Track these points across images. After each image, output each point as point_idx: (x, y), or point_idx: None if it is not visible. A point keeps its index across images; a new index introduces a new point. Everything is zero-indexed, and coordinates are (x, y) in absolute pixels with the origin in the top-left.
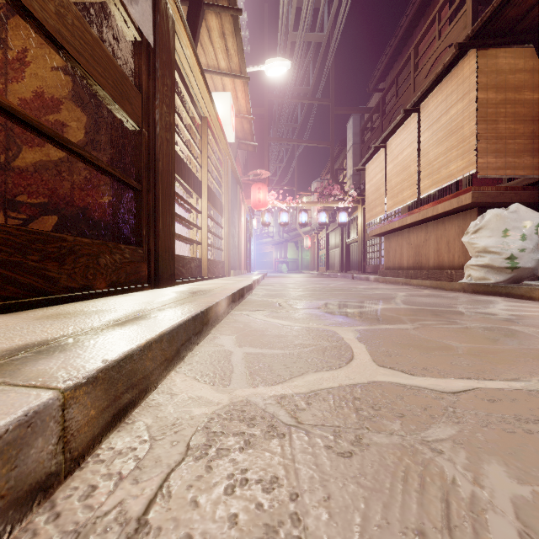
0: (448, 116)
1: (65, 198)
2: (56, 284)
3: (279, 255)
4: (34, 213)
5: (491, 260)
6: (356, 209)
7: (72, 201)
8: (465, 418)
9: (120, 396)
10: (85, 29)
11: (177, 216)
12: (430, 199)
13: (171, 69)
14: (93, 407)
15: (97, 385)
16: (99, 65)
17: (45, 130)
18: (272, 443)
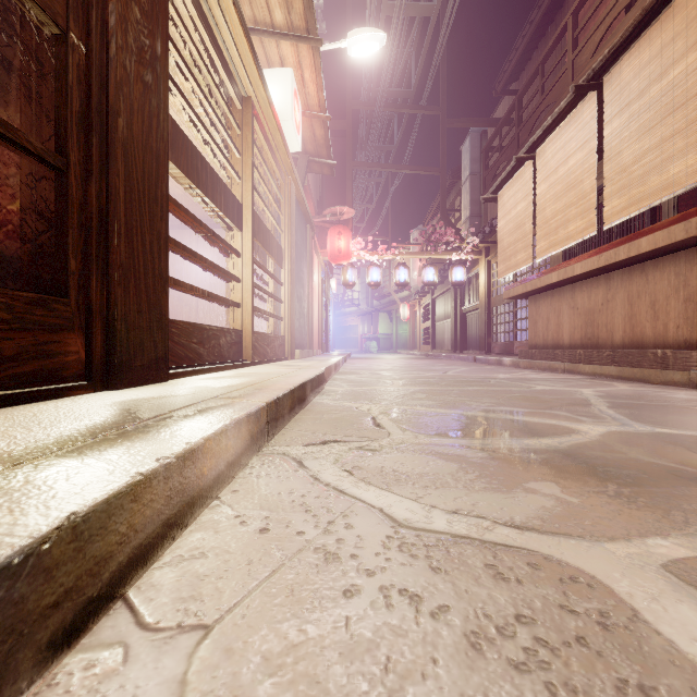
0: (665, 82)
1: None
2: None
3: (366, 329)
4: None
5: None
6: (477, 263)
7: None
8: None
9: None
10: None
11: (187, 253)
12: (603, 239)
13: None
14: None
15: None
16: None
17: None
18: None
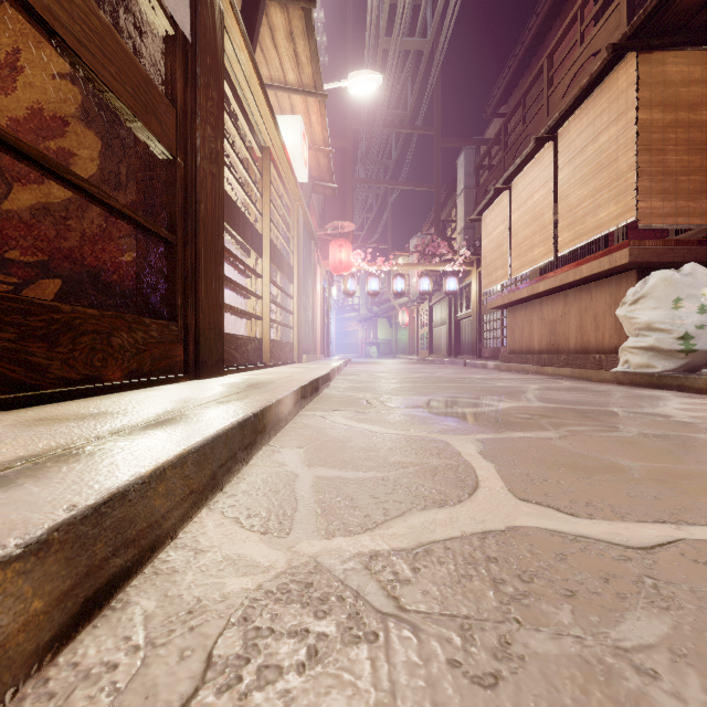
0: (596, 145)
1: (71, 255)
2: (43, 374)
3: (366, 335)
4: (28, 275)
5: (657, 341)
6: (469, 273)
7: (82, 259)
8: (677, 600)
9: (101, 564)
10: (90, 9)
11: (227, 281)
12: (570, 259)
13: (218, 77)
14: (40, 594)
15: (48, 554)
16: (112, 63)
17: (27, 151)
18: (355, 653)
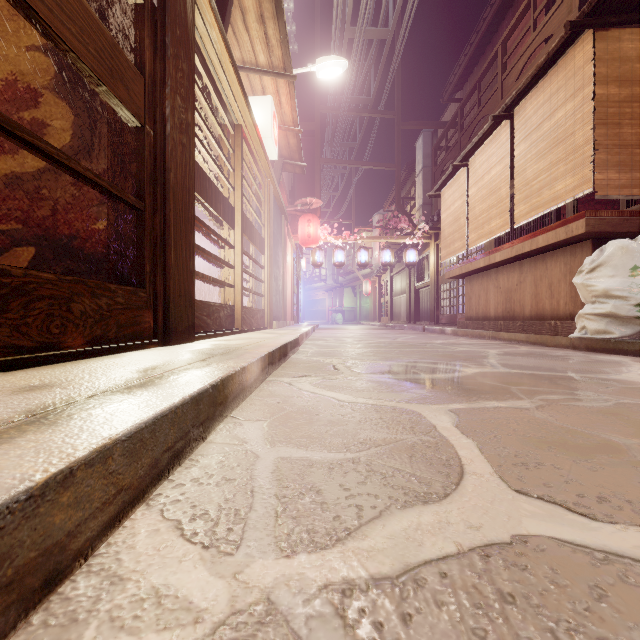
0: (553, 121)
1: (44, 223)
2: None
3: (333, 303)
4: (3, 243)
5: (615, 307)
6: (427, 246)
7: (55, 227)
8: None
9: None
10: None
11: (200, 250)
12: (523, 231)
13: (188, 50)
14: None
15: None
16: (73, 21)
17: None
18: None
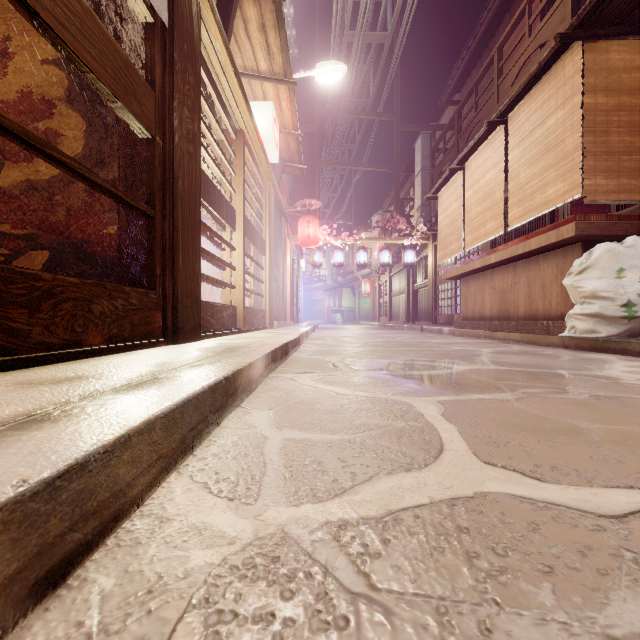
0: (544, 128)
1: (58, 228)
2: (24, 339)
3: (332, 303)
4: (18, 247)
5: (602, 308)
6: (426, 247)
7: (68, 232)
8: None
9: (55, 541)
10: None
11: (204, 253)
12: (518, 233)
13: (195, 63)
14: None
15: None
16: (93, 45)
17: (8, 125)
18: None
